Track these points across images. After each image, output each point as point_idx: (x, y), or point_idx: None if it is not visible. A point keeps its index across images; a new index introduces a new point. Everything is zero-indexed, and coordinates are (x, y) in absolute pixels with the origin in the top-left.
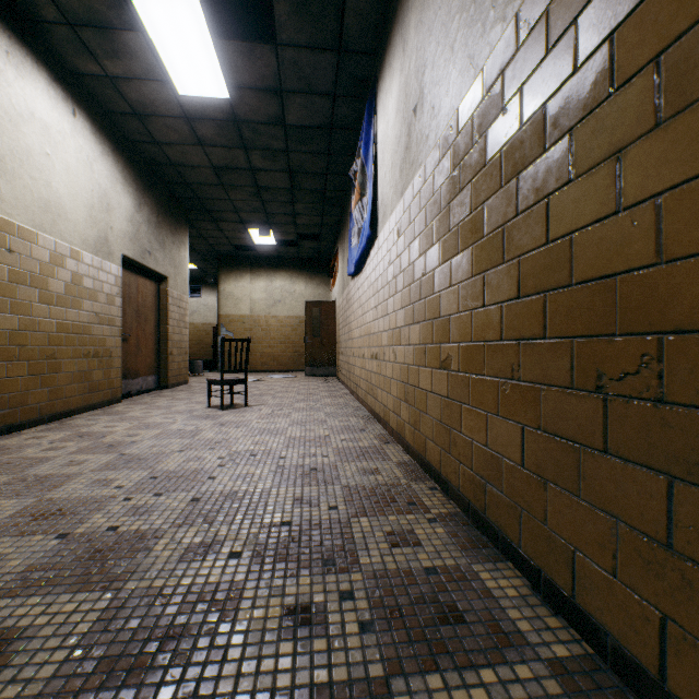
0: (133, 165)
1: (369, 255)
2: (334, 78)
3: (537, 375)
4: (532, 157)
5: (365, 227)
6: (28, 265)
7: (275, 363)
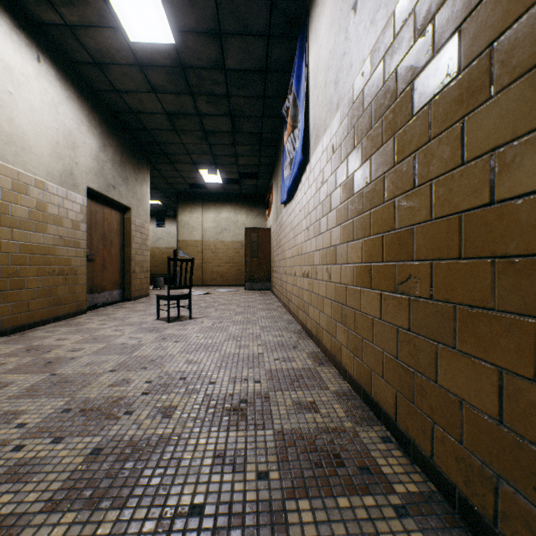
0: (98, 111)
1: (301, 180)
2: (268, 17)
3: None
4: None
5: (297, 154)
6: None
7: (222, 279)
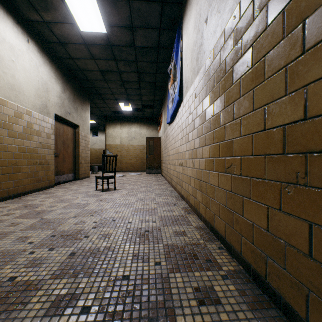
0: (61, 70)
1: (178, 111)
2: (160, 18)
3: None
4: None
5: (176, 96)
6: (1, 117)
7: (132, 167)
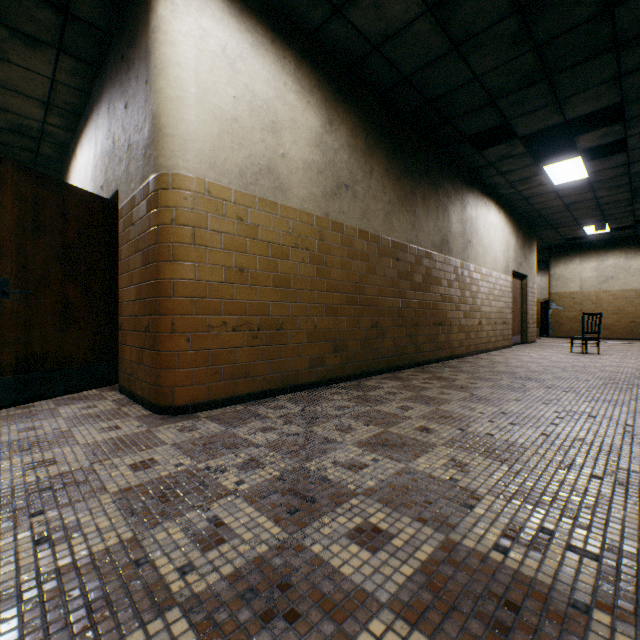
0: (514, 220)
1: None
2: None
3: None
4: None
5: None
6: (490, 286)
7: (606, 331)
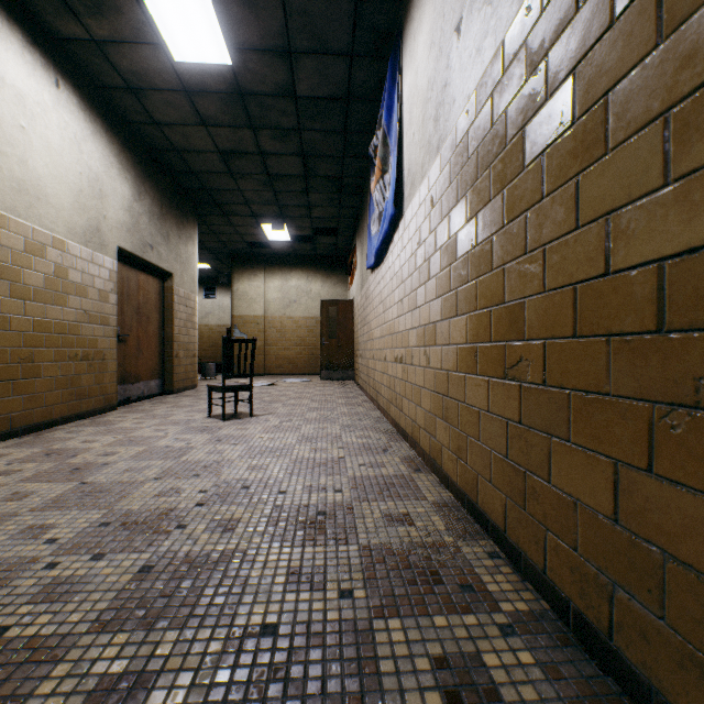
0: (132, 149)
1: (392, 240)
2: (351, 31)
3: None
4: None
5: (387, 207)
6: None
7: (291, 366)
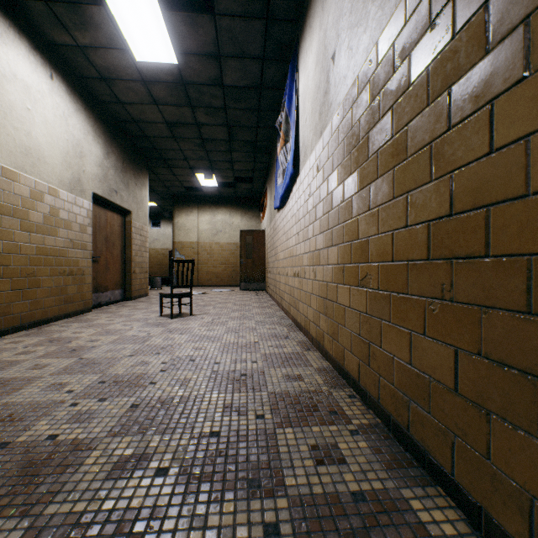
0: (102, 121)
1: (292, 190)
2: (263, 43)
3: (477, 296)
4: (469, 64)
5: (288, 167)
6: (11, 200)
7: (217, 279)
